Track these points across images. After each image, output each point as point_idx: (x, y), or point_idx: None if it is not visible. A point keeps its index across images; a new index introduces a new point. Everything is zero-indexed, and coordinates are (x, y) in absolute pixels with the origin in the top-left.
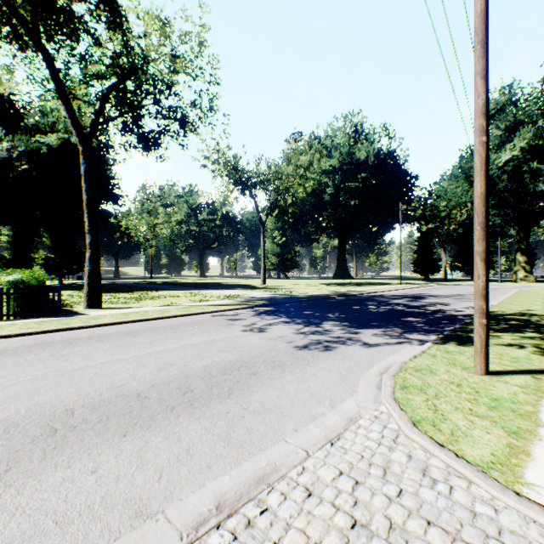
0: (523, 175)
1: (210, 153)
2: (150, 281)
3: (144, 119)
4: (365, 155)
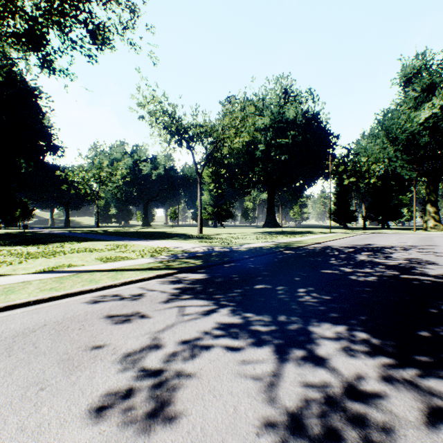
0: (441, 131)
1: (147, 103)
2: (92, 230)
3: (24, 3)
4: (293, 114)
